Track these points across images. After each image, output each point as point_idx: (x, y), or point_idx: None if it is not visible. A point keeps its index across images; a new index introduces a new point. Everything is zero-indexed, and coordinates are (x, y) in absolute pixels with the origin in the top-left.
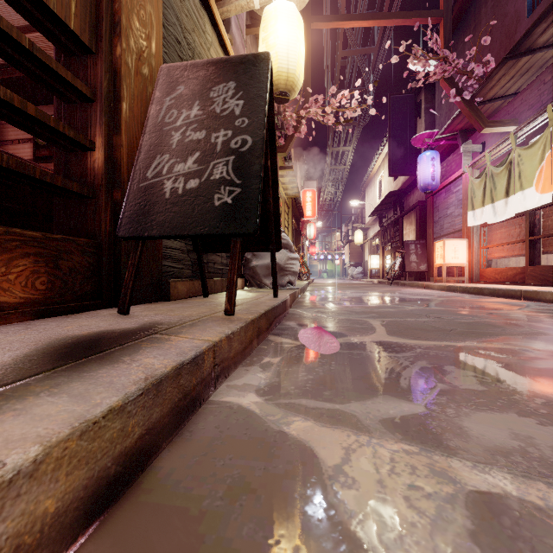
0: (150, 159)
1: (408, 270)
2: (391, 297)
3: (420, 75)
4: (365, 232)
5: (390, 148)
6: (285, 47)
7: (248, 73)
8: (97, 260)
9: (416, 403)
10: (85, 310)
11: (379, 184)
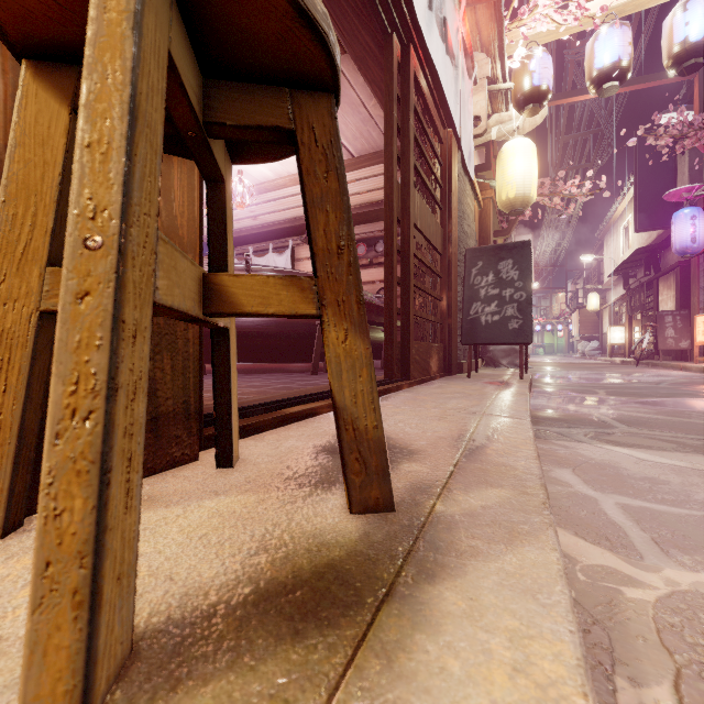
0: (470, 305)
1: (661, 348)
2: (626, 378)
3: (663, 151)
4: (603, 292)
5: (637, 197)
6: (521, 177)
7: (519, 254)
8: (443, 353)
9: (607, 406)
10: (444, 376)
11: (625, 231)
